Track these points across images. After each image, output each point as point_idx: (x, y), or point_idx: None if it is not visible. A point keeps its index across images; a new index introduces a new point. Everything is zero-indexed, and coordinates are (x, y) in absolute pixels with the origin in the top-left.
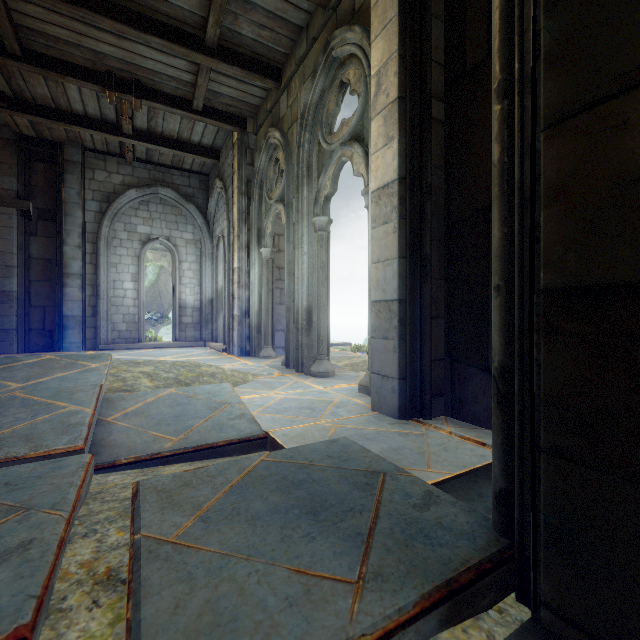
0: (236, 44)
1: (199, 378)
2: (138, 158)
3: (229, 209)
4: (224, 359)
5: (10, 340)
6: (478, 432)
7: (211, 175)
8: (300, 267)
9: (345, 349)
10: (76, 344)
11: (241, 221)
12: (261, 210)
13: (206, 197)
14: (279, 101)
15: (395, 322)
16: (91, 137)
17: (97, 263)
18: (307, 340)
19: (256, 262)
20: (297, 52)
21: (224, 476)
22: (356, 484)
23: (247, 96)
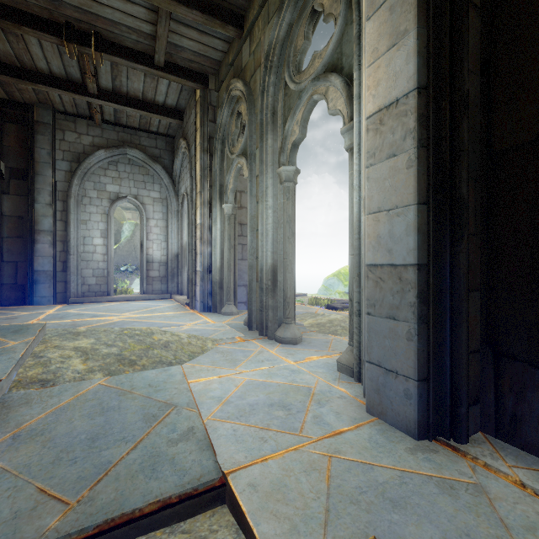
0: None
1: (148, 351)
2: (107, 120)
3: (192, 166)
4: (186, 316)
5: None
6: None
7: (176, 137)
8: (264, 222)
9: (303, 301)
10: (47, 298)
11: (203, 178)
12: (223, 166)
13: (172, 158)
14: (241, 51)
15: (411, 297)
16: (60, 99)
17: (67, 220)
18: (272, 301)
19: (218, 218)
20: None
21: None
22: None
23: (209, 50)
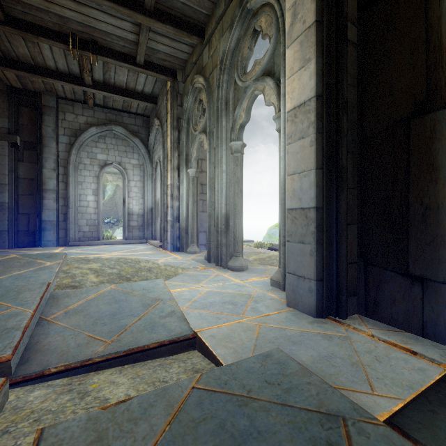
0: (169, 7)
1: (138, 273)
2: (97, 104)
3: (164, 140)
4: (160, 254)
5: (3, 239)
6: (400, 336)
7: (151, 116)
8: (219, 182)
9: (250, 245)
10: (52, 241)
11: (173, 149)
12: (188, 140)
13: (147, 133)
14: (202, 54)
15: (312, 228)
16: (62, 88)
17: (67, 181)
18: (225, 240)
19: (184, 180)
20: (217, 12)
21: (148, 421)
22: (315, 443)
23: (177, 52)
